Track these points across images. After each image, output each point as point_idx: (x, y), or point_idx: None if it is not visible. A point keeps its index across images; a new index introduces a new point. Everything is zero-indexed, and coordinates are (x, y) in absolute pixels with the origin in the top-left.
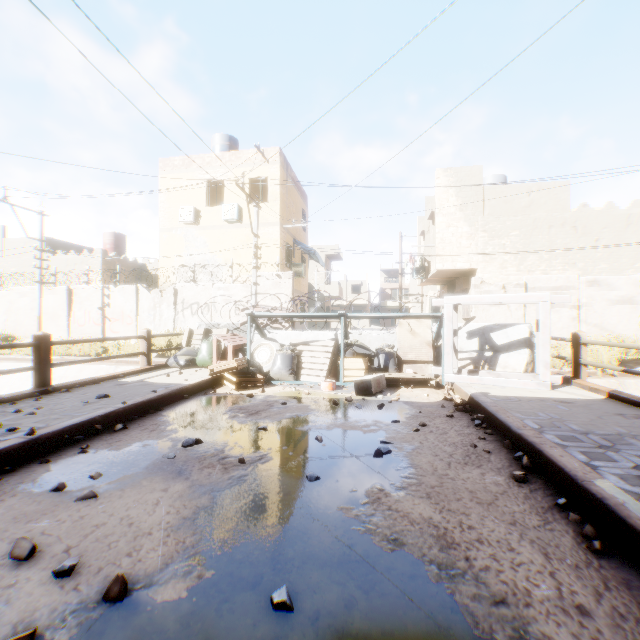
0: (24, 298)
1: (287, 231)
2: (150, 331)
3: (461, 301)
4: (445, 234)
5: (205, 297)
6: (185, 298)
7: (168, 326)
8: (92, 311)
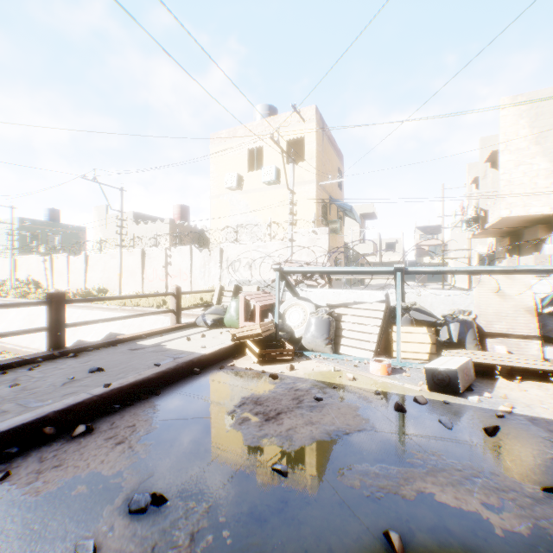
0: (113, 259)
1: (323, 189)
2: (179, 288)
3: None
4: (512, 174)
5: (246, 255)
6: (229, 256)
7: (215, 282)
8: (158, 269)
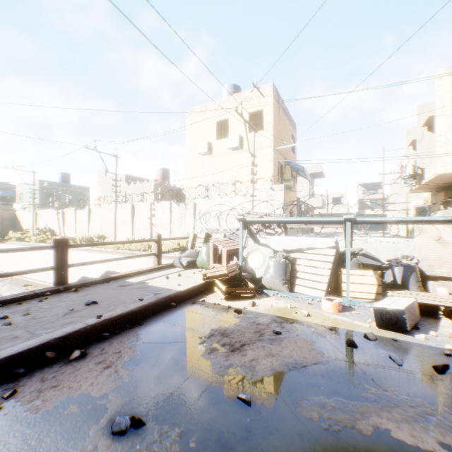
0: (109, 212)
1: (279, 152)
2: (160, 235)
3: None
4: (447, 136)
5: (215, 208)
6: (201, 209)
7: (190, 230)
8: (144, 220)
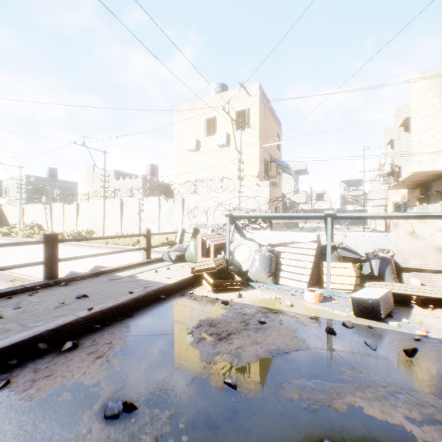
0: (98, 207)
1: (265, 150)
2: (149, 230)
3: None
4: (422, 136)
5: (203, 204)
6: (189, 205)
7: (178, 225)
8: (133, 215)
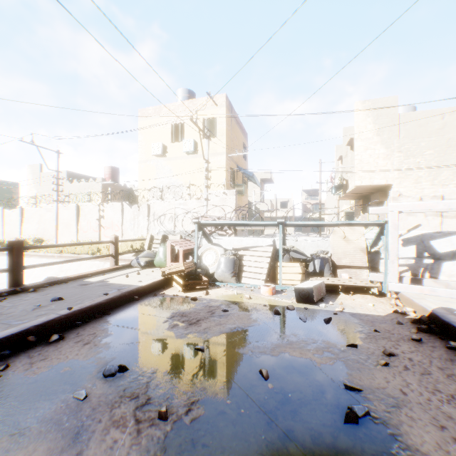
0: (49, 212)
1: (231, 159)
2: (117, 237)
3: (408, 208)
4: (363, 156)
5: (170, 210)
6: (155, 211)
7: (143, 232)
8: (92, 221)
